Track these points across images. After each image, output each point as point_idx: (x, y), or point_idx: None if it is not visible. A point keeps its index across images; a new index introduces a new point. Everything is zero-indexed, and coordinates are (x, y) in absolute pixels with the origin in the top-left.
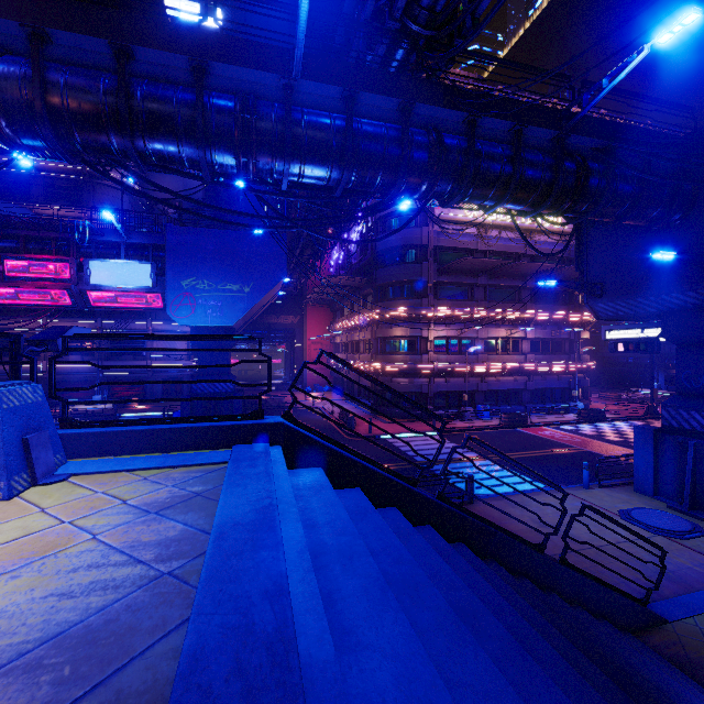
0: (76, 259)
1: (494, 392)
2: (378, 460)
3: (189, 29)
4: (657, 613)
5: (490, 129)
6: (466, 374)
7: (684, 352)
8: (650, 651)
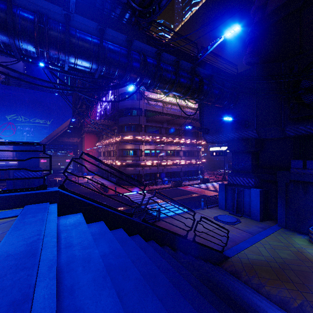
0: None
1: (169, 172)
2: (119, 205)
3: None
4: (226, 255)
5: (166, 58)
6: (158, 165)
7: (234, 155)
8: (224, 271)
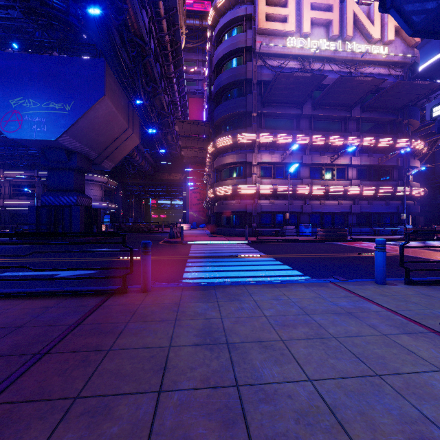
0: None
1: (320, 215)
2: None
3: None
4: None
5: None
6: (288, 194)
7: None
8: None
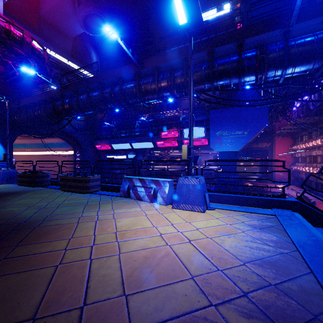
0: (180, 129)
1: None
2: None
3: (236, 30)
4: None
5: None
6: None
7: None
8: None
